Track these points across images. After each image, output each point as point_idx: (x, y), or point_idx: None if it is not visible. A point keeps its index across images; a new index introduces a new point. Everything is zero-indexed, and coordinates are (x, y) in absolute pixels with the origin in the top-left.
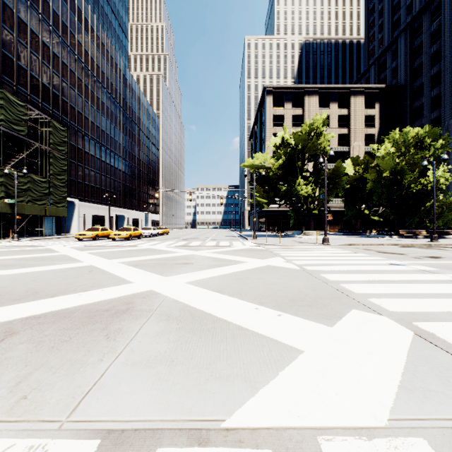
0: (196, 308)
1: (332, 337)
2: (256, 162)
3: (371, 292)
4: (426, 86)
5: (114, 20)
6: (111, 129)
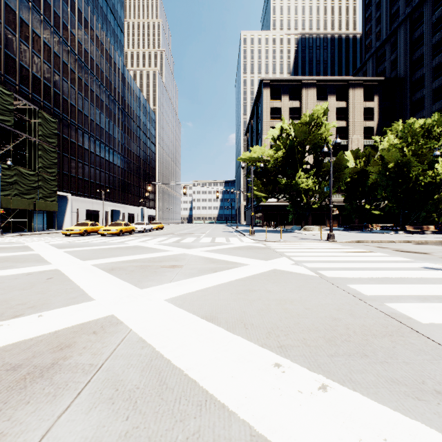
0: (172, 363)
1: None
2: (253, 155)
3: None
4: (428, 77)
5: (109, 13)
6: (106, 123)
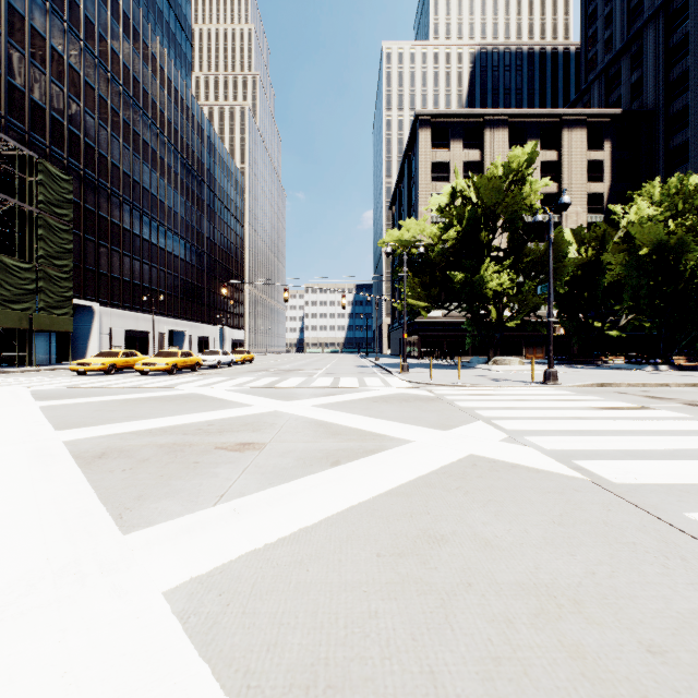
0: None
1: None
2: (404, 235)
3: None
4: (695, 109)
5: (167, 8)
6: (161, 188)
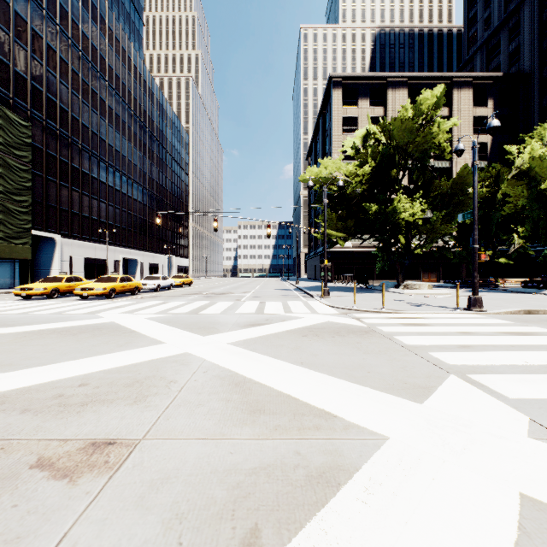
0: None
1: None
2: (323, 174)
3: None
4: None
5: None
6: (117, 139)
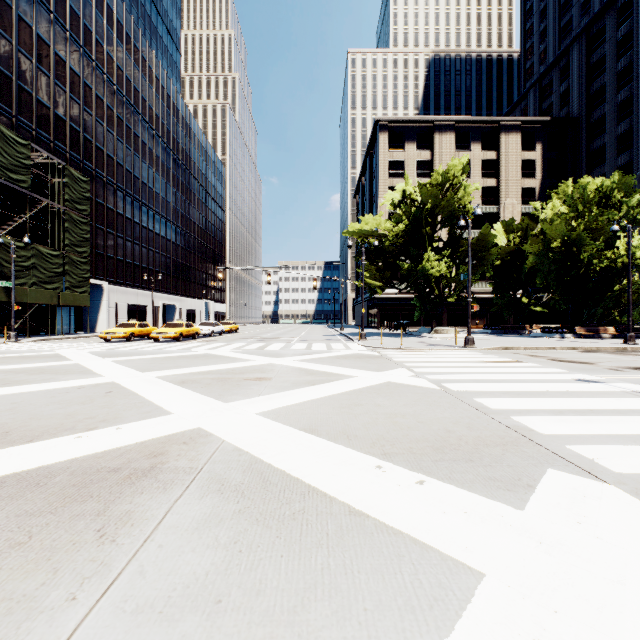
0: (273, 466)
1: (530, 535)
2: (364, 228)
3: (567, 433)
4: (611, 118)
5: (161, 24)
6: (156, 181)
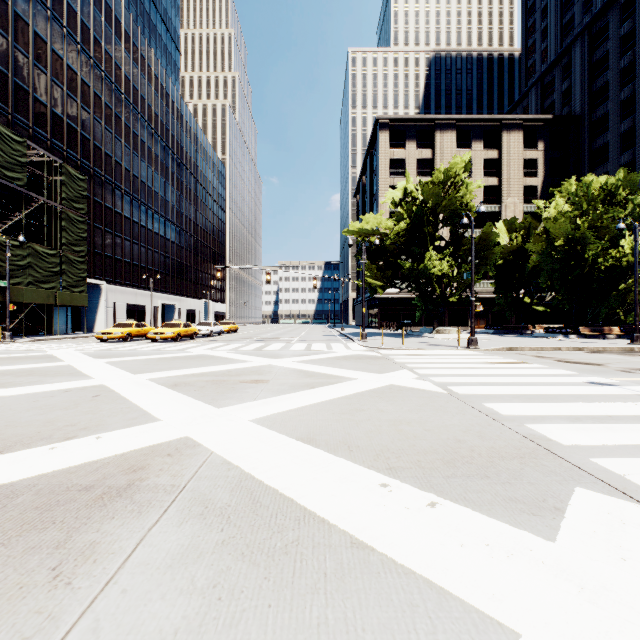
0: (265, 484)
1: (568, 577)
2: (365, 226)
3: (589, 443)
4: (614, 116)
5: (160, 22)
6: (155, 180)
